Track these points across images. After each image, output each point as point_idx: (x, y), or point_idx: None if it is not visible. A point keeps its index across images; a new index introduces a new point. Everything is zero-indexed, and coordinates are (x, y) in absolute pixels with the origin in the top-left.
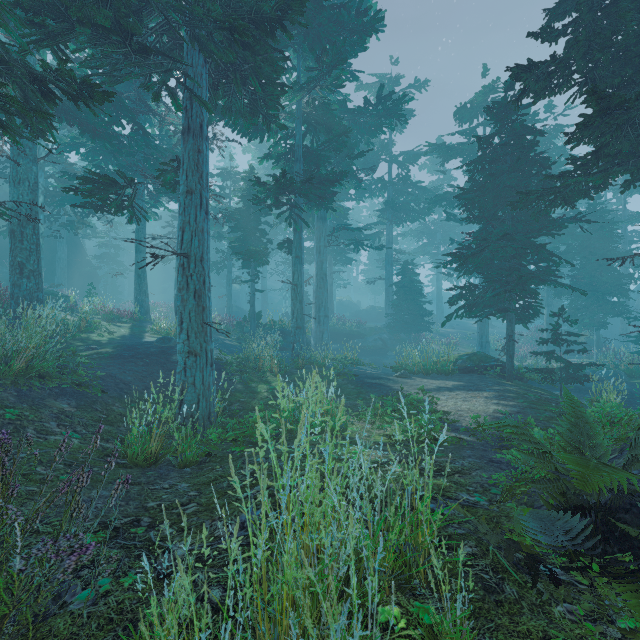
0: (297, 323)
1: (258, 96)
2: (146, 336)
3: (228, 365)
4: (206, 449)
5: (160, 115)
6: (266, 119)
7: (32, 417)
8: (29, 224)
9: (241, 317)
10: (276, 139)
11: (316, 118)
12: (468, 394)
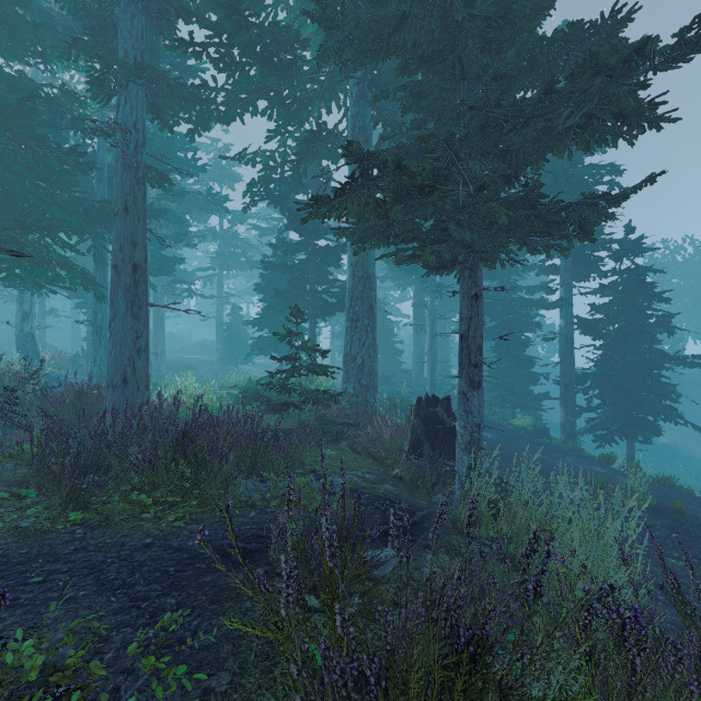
0: None
1: None
2: None
3: None
4: None
5: None
6: None
7: None
8: None
9: None
10: None
11: None
12: None
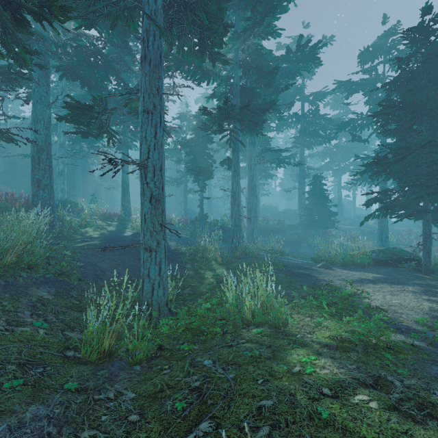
0: (235, 222)
1: (205, 35)
2: (127, 231)
3: (182, 255)
4: (158, 341)
5: (136, 72)
6: (212, 56)
7: (9, 307)
8: (44, 151)
9: (194, 217)
10: (219, 82)
11: (250, 62)
12: (393, 288)
